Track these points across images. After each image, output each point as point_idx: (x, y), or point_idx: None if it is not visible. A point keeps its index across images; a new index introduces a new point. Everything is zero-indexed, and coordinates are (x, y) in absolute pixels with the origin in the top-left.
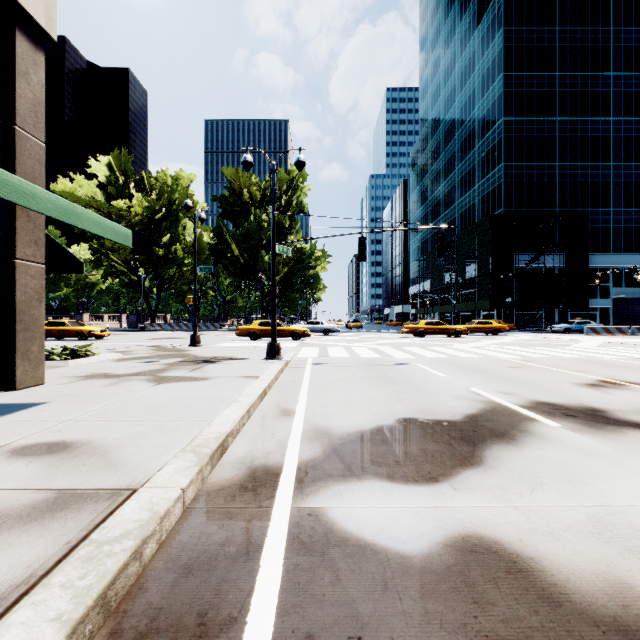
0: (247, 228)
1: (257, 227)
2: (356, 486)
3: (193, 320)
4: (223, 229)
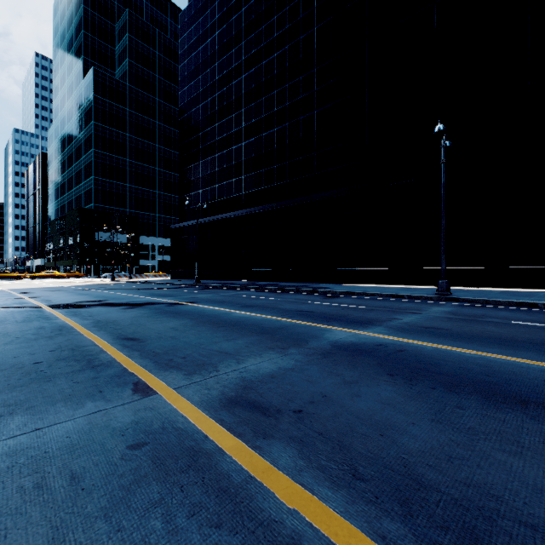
0: None
1: None
2: None
3: None
4: None
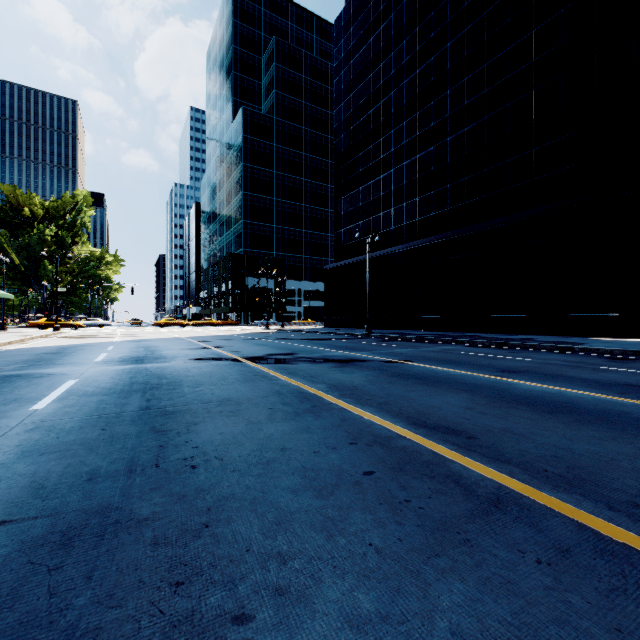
0: (28, 240)
1: (40, 240)
2: (70, 336)
3: (3, 317)
4: (1, 239)
